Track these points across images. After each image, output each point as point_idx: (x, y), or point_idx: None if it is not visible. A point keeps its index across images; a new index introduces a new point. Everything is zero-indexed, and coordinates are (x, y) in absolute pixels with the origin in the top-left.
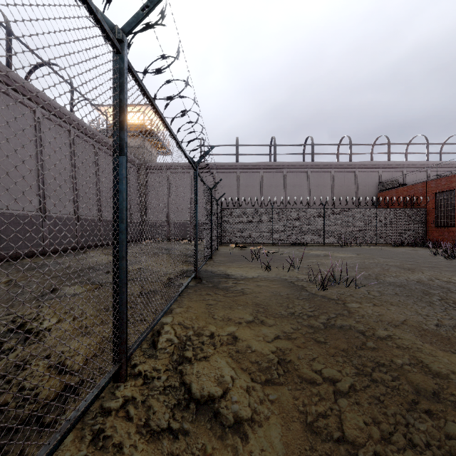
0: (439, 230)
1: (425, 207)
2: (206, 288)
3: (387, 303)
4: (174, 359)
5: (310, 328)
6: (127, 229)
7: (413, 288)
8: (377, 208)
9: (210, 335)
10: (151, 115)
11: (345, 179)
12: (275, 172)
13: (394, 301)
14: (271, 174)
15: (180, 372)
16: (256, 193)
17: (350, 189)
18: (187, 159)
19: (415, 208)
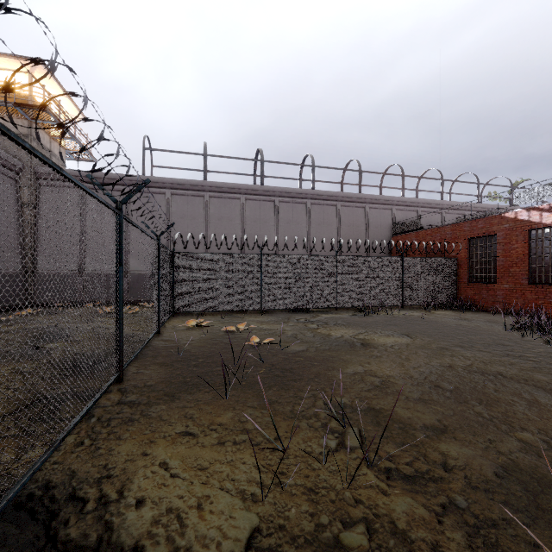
0: (475, 287)
1: (456, 257)
2: None
3: None
4: None
5: None
6: None
7: None
8: (403, 257)
9: None
10: (48, 84)
11: (354, 216)
12: (262, 201)
13: None
14: (257, 202)
15: None
16: (235, 230)
17: (359, 230)
18: None
19: (445, 257)
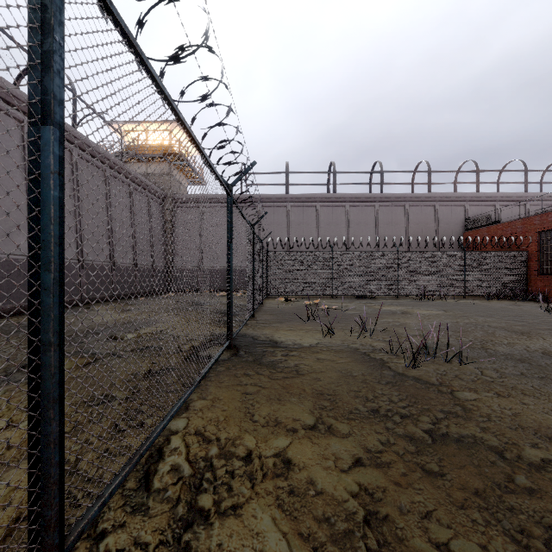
0: (545, 279)
1: (526, 250)
2: (244, 365)
3: (517, 391)
4: (177, 516)
5: (409, 443)
6: (62, 282)
7: (543, 364)
8: (465, 251)
9: (246, 456)
10: (179, 135)
11: (423, 215)
12: (335, 206)
13: (525, 387)
14: (330, 208)
15: (186, 550)
16: (311, 232)
17: (428, 227)
18: (216, 176)
19: (513, 251)
